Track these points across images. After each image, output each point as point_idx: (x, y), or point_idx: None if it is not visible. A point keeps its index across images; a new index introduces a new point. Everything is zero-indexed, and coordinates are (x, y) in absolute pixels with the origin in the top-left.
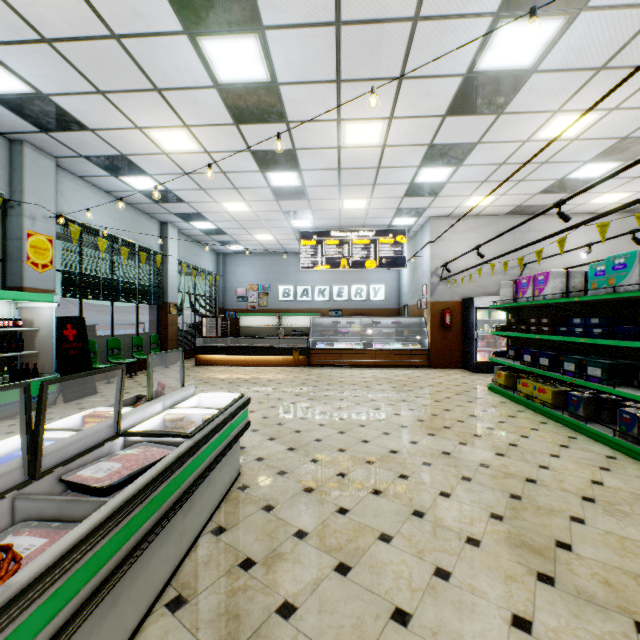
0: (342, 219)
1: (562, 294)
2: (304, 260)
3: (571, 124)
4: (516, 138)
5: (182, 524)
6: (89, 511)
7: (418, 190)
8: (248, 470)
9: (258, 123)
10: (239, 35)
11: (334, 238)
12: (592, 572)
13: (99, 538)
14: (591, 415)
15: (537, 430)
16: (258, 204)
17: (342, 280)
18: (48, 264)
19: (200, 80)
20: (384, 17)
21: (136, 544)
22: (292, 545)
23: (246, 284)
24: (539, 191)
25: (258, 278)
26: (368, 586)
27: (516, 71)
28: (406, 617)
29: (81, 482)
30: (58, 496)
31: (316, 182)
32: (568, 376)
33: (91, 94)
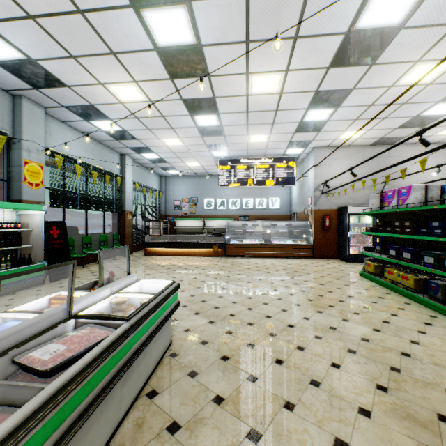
0: (249, 150)
1: (423, 203)
2: (221, 180)
3: (433, 68)
4: (383, 84)
5: (120, 392)
6: (28, 396)
7: (306, 127)
8: (178, 339)
9: (187, 77)
10: (172, 6)
11: (243, 164)
12: None
13: (27, 431)
14: None
15: (403, 309)
16: (188, 140)
17: (249, 194)
18: (40, 183)
19: (144, 44)
20: None
21: (71, 423)
22: (211, 410)
23: (180, 198)
24: (398, 126)
25: (189, 193)
26: None
27: (387, 28)
28: None
29: (28, 364)
30: (3, 380)
31: (230, 122)
32: (428, 267)
33: (66, 58)
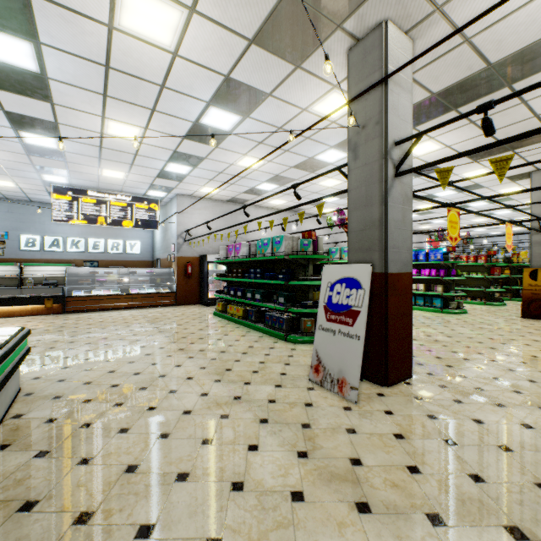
0: (101, 183)
1: (246, 256)
2: (57, 213)
3: (247, 168)
4: (227, 161)
5: None
6: None
7: (168, 175)
8: (28, 385)
9: (19, 94)
10: (13, 36)
11: (92, 197)
12: (236, 374)
13: None
14: (258, 319)
15: (233, 331)
16: (2, 153)
17: (98, 234)
18: None
19: None
20: (142, 77)
21: None
22: (83, 406)
23: None
24: (243, 191)
25: None
26: (134, 405)
27: (222, 130)
28: (154, 408)
29: None
30: None
31: (77, 151)
32: (249, 300)
33: None
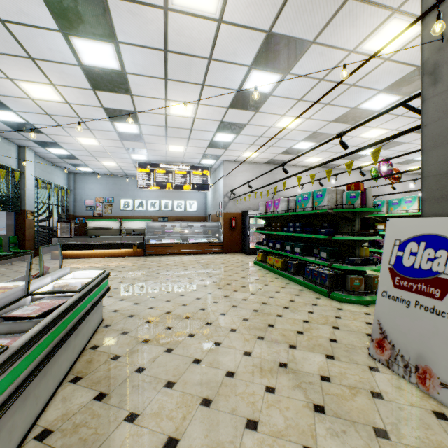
0: (168, 157)
1: (285, 211)
2: (141, 182)
3: (286, 126)
4: (266, 125)
5: (74, 342)
6: (30, 327)
7: (216, 145)
8: (109, 317)
9: (110, 92)
10: (101, 41)
11: (162, 168)
12: (279, 333)
13: (45, 333)
14: (296, 272)
15: (273, 281)
16: (106, 141)
17: (168, 197)
18: None
19: (68, 59)
20: (193, 54)
21: (57, 343)
22: (141, 346)
23: (94, 197)
24: (280, 152)
25: (104, 193)
26: (182, 354)
27: (262, 93)
28: (199, 361)
29: (18, 316)
30: (8, 322)
31: (150, 132)
32: (287, 253)
33: None
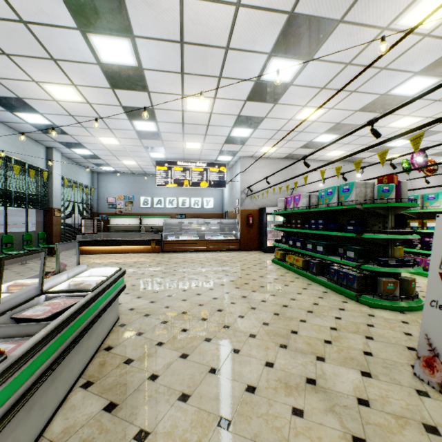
0: (185, 154)
1: (306, 207)
2: (159, 180)
3: (308, 116)
4: (285, 117)
5: (87, 343)
6: (38, 330)
7: (233, 140)
8: (124, 316)
9: (128, 90)
10: (117, 37)
11: (180, 166)
12: (304, 341)
13: (51, 339)
14: (319, 272)
15: (293, 282)
16: (126, 140)
17: (185, 194)
18: None
19: (87, 58)
20: (209, 44)
21: (66, 347)
22: (155, 349)
23: (115, 195)
24: (300, 147)
25: (124, 191)
26: (198, 361)
27: (282, 83)
28: (216, 370)
29: (27, 317)
30: (16, 324)
31: (168, 130)
32: (309, 251)
33: None
